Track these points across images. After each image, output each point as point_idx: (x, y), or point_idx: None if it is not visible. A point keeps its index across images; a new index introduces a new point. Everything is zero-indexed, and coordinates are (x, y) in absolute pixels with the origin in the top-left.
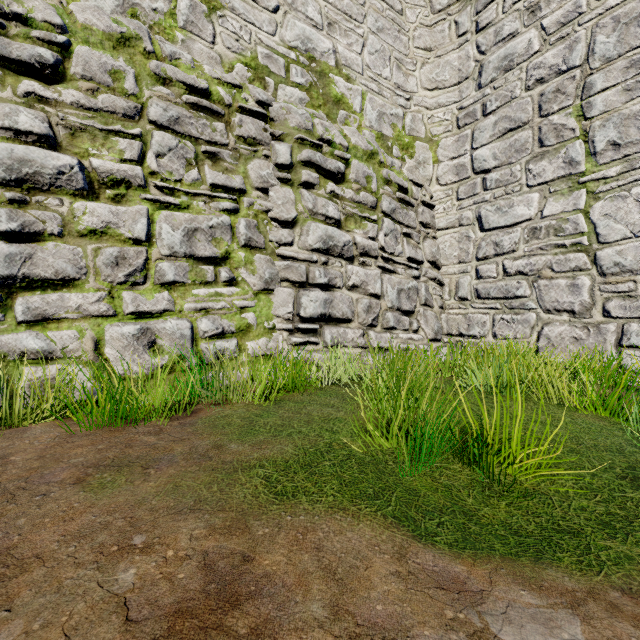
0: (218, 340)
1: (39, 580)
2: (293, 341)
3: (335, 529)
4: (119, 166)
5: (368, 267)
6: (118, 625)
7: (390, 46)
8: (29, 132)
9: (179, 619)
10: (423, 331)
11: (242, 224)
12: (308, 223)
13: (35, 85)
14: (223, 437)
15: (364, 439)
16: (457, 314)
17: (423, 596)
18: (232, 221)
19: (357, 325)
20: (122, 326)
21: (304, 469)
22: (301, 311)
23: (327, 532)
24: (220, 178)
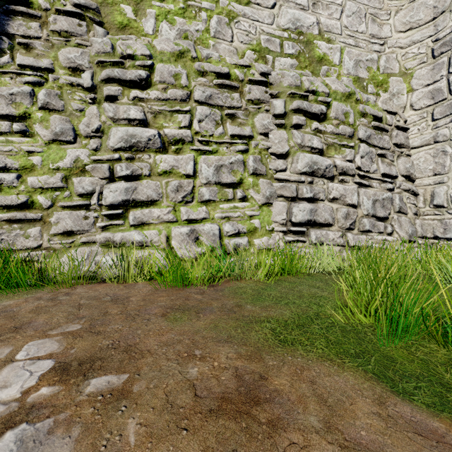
0: (235, 238)
1: (150, 363)
2: (286, 239)
3: (324, 372)
4: (178, 131)
5: (346, 183)
6: (191, 396)
7: (365, 5)
8: (135, 119)
9: (224, 402)
10: (397, 234)
11: (251, 159)
12: (297, 154)
13: (137, 92)
14: (241, 300)
15: (345, 313)
16: (432, 220)
17: (402, 435)
18: (244, 158)
19: (337, 228)
20: (180, 228)
21: (299, 328)
22: (292, 218)
23: (318, 373)
24: (236, 130)
